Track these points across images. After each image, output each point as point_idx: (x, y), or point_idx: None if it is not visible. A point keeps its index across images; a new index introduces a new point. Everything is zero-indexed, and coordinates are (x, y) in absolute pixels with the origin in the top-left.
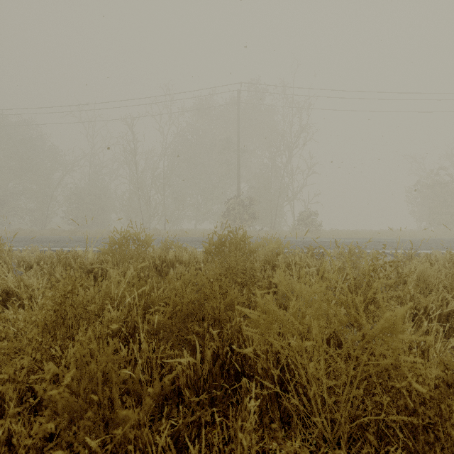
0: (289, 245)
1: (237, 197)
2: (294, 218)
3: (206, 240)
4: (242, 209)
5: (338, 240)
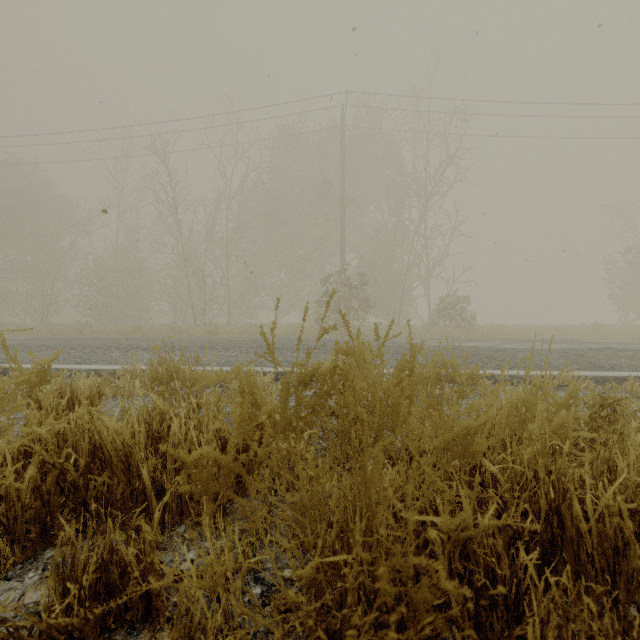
0: (574, 396)
1: (341, 273)
2: (429, 307)
3: (286, 344)
4: (349, 292)
5: (532, 345)
